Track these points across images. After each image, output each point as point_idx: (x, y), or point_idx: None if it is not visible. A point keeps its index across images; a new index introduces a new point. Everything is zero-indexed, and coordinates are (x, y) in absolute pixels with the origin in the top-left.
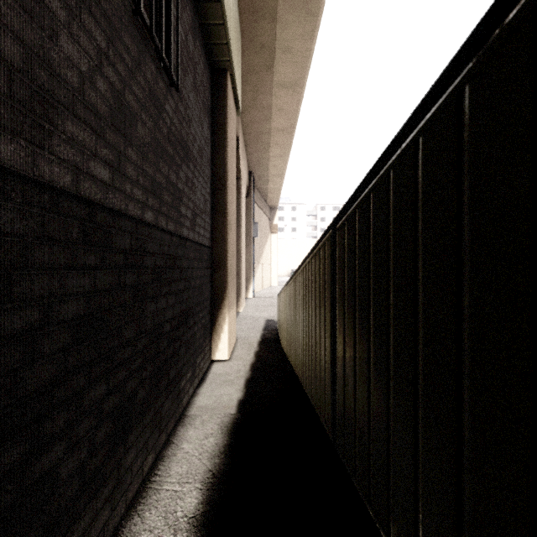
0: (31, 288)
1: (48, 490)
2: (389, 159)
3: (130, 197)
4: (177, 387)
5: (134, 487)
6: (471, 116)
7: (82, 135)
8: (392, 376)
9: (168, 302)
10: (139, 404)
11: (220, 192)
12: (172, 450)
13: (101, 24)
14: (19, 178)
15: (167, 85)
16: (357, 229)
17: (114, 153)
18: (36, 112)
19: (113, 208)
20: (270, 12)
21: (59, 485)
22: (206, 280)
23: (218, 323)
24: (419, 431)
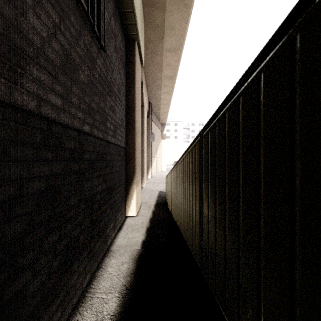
0: (8, 173)
1: (20, 301)
2: (239, 89)
3: (74, 116)
4: (104, 233)
5: (77, 296)
6: (301, 55)
7: (43, 77)
8: (241, 232)
9: (98, 181)
10: (80, 245)
11: (131, 114)
12: (101, 272)
13: (56, 8)
14: (0, 103)
15: (98, 48)
16: (217, 135)
17: (64, 89)
18: (12, 61)
19: (63, 123)
20: (161, 5)
21: (28, 298)
22: (123, 167)
23: (130, 193)
24: (261, 270)
